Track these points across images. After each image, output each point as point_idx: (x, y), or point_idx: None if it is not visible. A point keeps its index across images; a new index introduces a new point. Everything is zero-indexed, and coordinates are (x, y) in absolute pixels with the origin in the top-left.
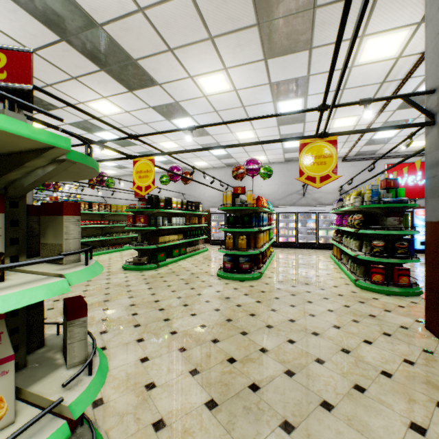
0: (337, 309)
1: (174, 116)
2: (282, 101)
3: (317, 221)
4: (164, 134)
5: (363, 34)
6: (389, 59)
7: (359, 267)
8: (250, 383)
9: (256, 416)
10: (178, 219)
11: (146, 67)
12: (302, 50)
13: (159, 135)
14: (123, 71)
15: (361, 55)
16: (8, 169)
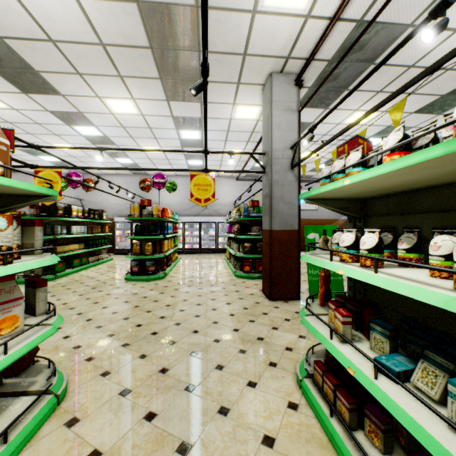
0: (217, 290)
1: (76, 123)
2: (183, 130)
3: (217, 230)
4: (61, 136)
5: (234, 103)
6: (253, 120)
7: (238, 262)
8: (152, 332)
9: (154, 343)
10: (79, 228)
11: (49, 79)
12: (195, 101)
13: (54, 136)
14: (20, 76)
15: (235, 114)
16: (16, 203)
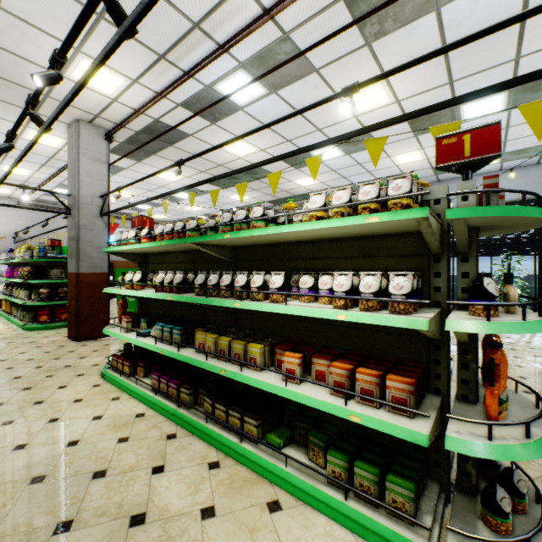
0: (1, 346)
1: None
2: None
3: None
4: None
5: (27, 125)
6: (53, 147)
7: (29, 313)
8: None
9: None
10: None
11: None
12: None
13: None
14: None
15: (27, 135)
16: None
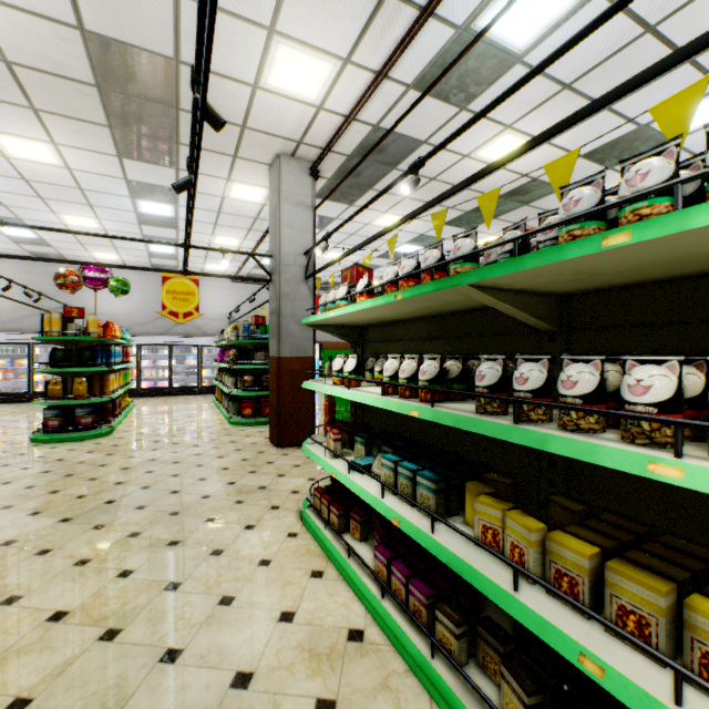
0: (204, 443)
1: None
2: (145, 200)
3: (201, 357)
4: None
5: (229, 178)
6: (257, 203)
7: (235, 404)
8: (106, 501)
9: (114, 512)
10: None
11: None
12: (168, 166)
13: None
14: None
15: (231, 192)
16: None
